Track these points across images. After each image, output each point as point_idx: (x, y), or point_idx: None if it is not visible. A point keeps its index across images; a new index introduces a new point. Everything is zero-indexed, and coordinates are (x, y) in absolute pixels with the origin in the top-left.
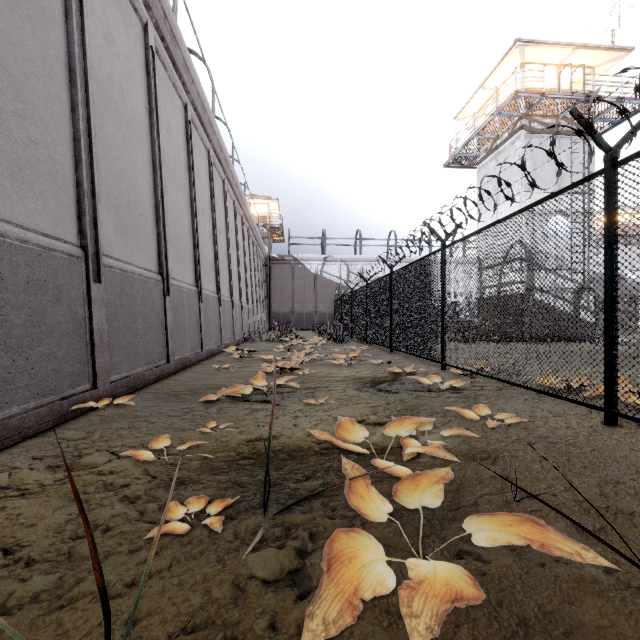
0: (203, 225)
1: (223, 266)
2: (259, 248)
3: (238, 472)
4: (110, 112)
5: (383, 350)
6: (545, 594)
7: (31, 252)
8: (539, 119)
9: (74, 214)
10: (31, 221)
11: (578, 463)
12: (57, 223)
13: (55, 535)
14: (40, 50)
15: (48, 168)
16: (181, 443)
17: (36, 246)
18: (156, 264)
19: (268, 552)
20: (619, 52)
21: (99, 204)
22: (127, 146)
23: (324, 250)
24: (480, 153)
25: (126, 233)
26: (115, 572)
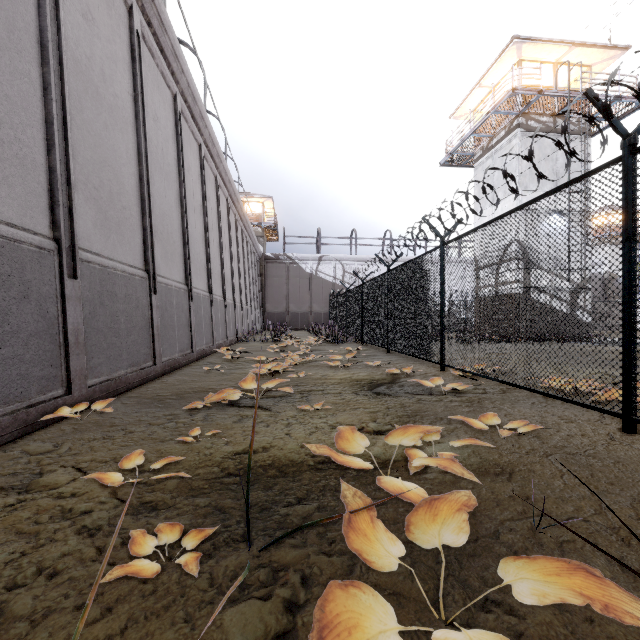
0: (194, 221)
1: (215, 264)
2: (253, 247)
3: (220, 493)
4: (89, 96)
5: (379, 350)
6: None
7: None
8: (536, 117)
9: (46, 203)
10: None
11: (603, 478)
12: (25, 212)
13: None
14: (5, 20)
15: (14, 151)
16: (159, 457)
17: None
18: (141, 260)
19: (250, 606)
20: (616, 50)
21: (76, 194)
22: (109, 134)
23: (319, 249)
24: (476, 152)
25: (107, 226)
26: None
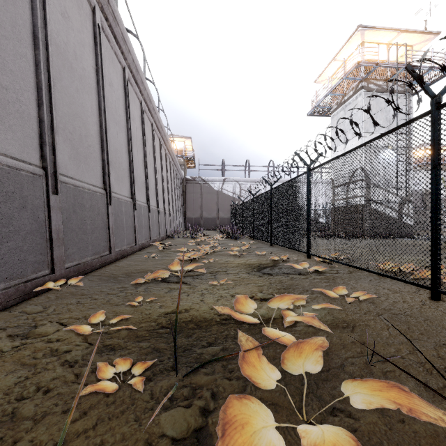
0: (137, 155)
1: (151, 184)
2: (178, 172)
3: (157, 339)
4: (66, 69)
5: (265, 244)
6: None
7: (1, 170)
8: (374, 82)
9: (37, 143)
10: (2, 147)
11: (416, 330)
12: (23, 149)
13: (4, 397)
14: (10, 19)
15: (16, 108)
16: (115, 315)
17: (6, 166)
18: (101, 182)
19: (177, 411)
20: (430, 35)
21: (57, 136)
22: (79, 95)
23: (223, 174)
24: (333, 106)
25: (78, 159)
26: (48, 432)
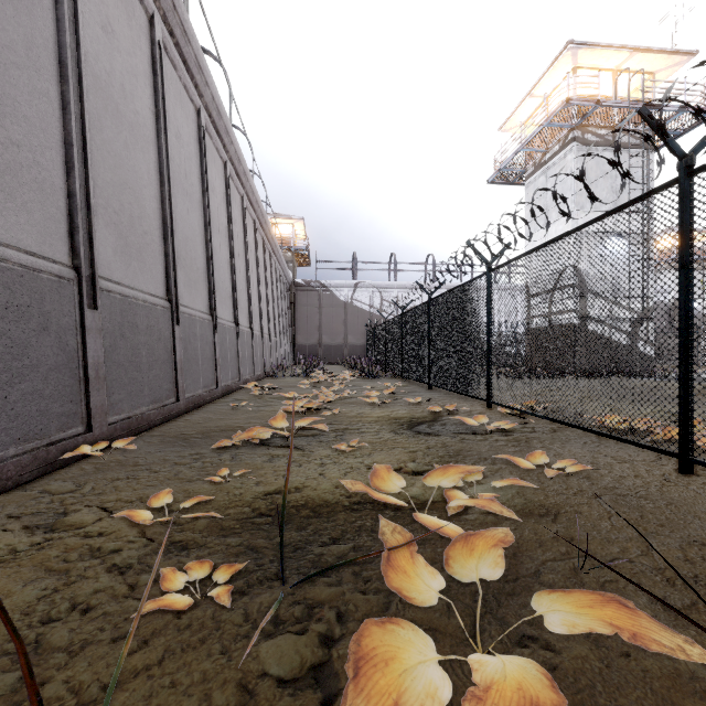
0: (219, 246)
1: (242, 292)
2: (282, 273)
3: (252, 533)
4: (109, 114)
5: (421, 386)
6: (634, 696)
7: (11, 272)
8: (593, 130)
9: (65, 229)
10: (12, 236)
11: (653, 520)
12: (44, 239)
13: (22, 618)
14: (24, 37)
15: (33, 175)
16: (187, 497)
17: (17, 266)
18: (164, 289)
19: (285, 640)
20: (681, 56)
21: (95, 219)
22: (129, 153)
23: (355, 275)
24: (528, 168)
25: (128, 253)
26: (91, 669)
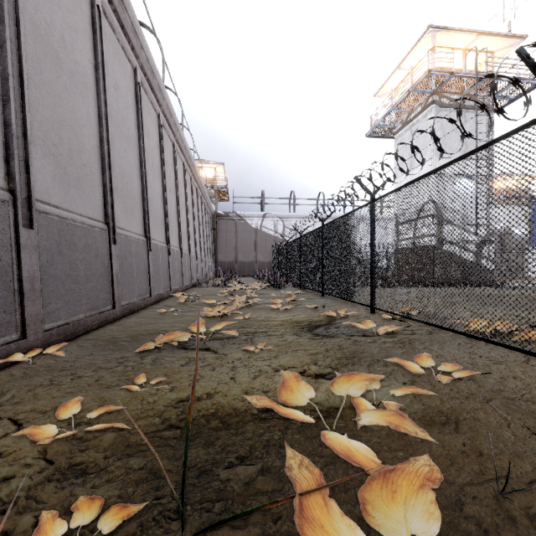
0: (153, 181)
1: (172, 219)
2: (207, 205)
3: (158, 451)
4: (49, 59)
5: (315, 294)
6: None
7: None
8: (448, 95)
9: (0, 155)
10: None
11: None
12: None
13: None
14: None
15: None
16: (101, 406)
17: None
18: (101, 213)
19: None
20: (515, 39)
21: (33, 149)
22: (69, 96)
23: (263, 208)
24: (397, 125)
25: (67, 181)
26: None
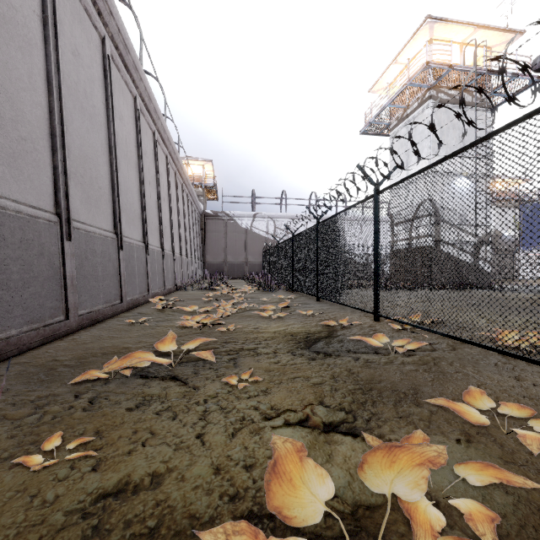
0: (126, 171)
1: (152, 216)
2: (194, 204)
3: None
4: None
5: (309, 298)
6: None
7: None
8: (445, 90)
9: None
10: None
11: None
12: None
13: None
14: None
15: None
16: None
17: None
18: (51, 202)
19: None
20: (513, 34)
21: None
22: None
23: (253, 208)
24: (392, 121)
25: None
26: None
